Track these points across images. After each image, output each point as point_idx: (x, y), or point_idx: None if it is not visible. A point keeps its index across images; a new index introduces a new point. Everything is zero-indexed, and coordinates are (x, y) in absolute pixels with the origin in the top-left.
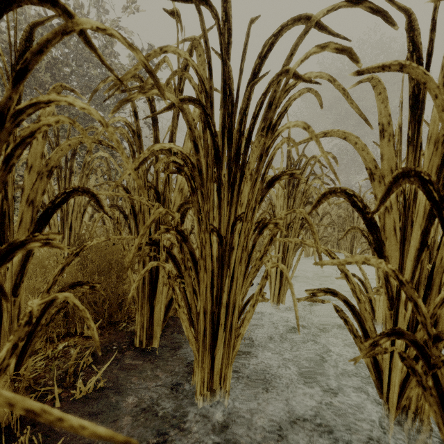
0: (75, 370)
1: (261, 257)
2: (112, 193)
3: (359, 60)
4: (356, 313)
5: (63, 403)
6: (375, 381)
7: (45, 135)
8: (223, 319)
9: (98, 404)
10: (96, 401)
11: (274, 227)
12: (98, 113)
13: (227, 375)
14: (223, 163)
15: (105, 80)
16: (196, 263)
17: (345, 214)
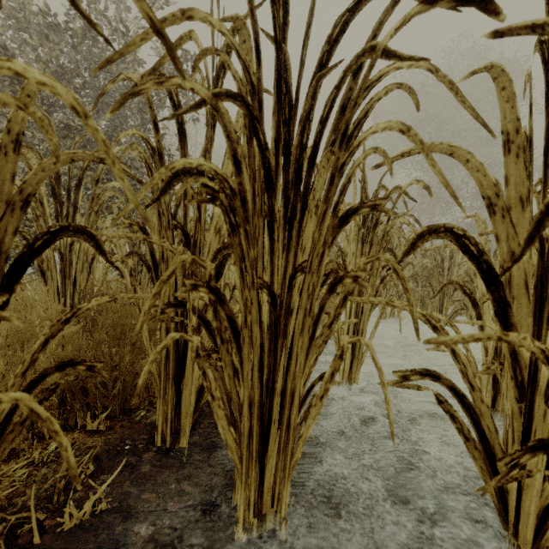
0: (68, 482)
1: (330, 324)
2: (121, 234)
3: (501, 8)
4: (467, 405)
5: (45, 536)
6: (497, 504)
7: (18, 148)
8: (276, 413)
9: (96, 537)
10: (93, 532)
11: (353, 282)
12: (69, 93)
13: (282, 494)
14: (276, 191)
15: (115, 80)
16: (238, 334)
17: (433, 264)
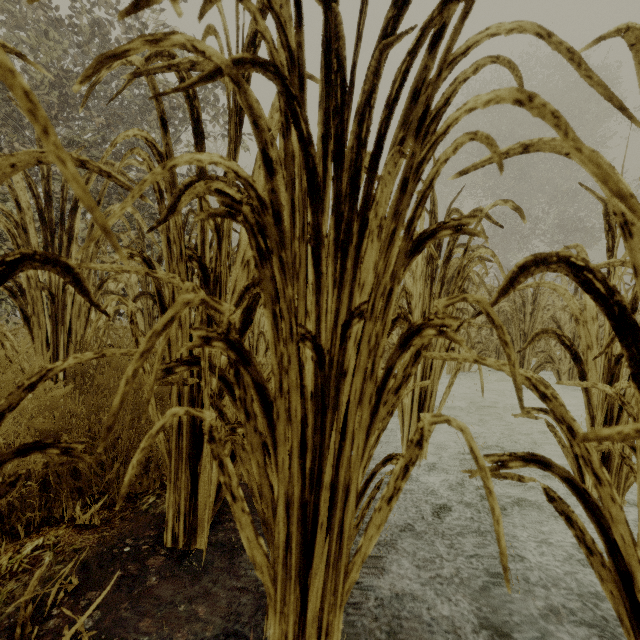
0: (42, 603)
1: (397, 389)
2: (115, 267)
3: None
4: (591, 504)
5: None
6: None
7: None
8: (324, 514)
9: None
10: None
11: (438, 333)
12: None
13: (332, 628)
14: (324, 207)
15: (111, 64)
16: (270, 406)
17: (512, 307)
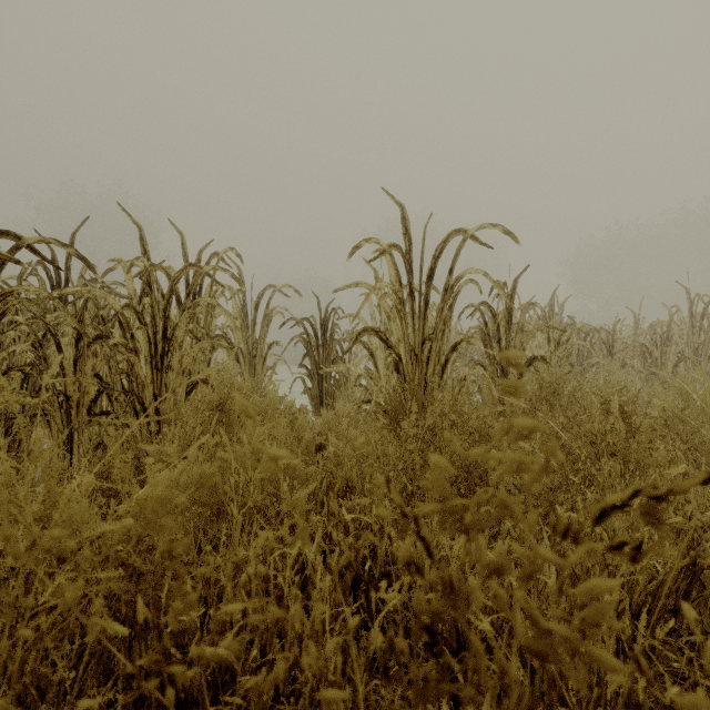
0: None
1: None
2: None
3: None
4: None
5: None
6: None
7: None
8: None
9: None
10: None
11: None
12: None
13: None
14: None
15: None
16: None
17: None
